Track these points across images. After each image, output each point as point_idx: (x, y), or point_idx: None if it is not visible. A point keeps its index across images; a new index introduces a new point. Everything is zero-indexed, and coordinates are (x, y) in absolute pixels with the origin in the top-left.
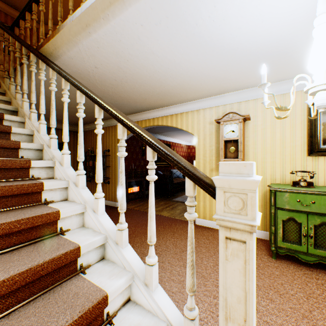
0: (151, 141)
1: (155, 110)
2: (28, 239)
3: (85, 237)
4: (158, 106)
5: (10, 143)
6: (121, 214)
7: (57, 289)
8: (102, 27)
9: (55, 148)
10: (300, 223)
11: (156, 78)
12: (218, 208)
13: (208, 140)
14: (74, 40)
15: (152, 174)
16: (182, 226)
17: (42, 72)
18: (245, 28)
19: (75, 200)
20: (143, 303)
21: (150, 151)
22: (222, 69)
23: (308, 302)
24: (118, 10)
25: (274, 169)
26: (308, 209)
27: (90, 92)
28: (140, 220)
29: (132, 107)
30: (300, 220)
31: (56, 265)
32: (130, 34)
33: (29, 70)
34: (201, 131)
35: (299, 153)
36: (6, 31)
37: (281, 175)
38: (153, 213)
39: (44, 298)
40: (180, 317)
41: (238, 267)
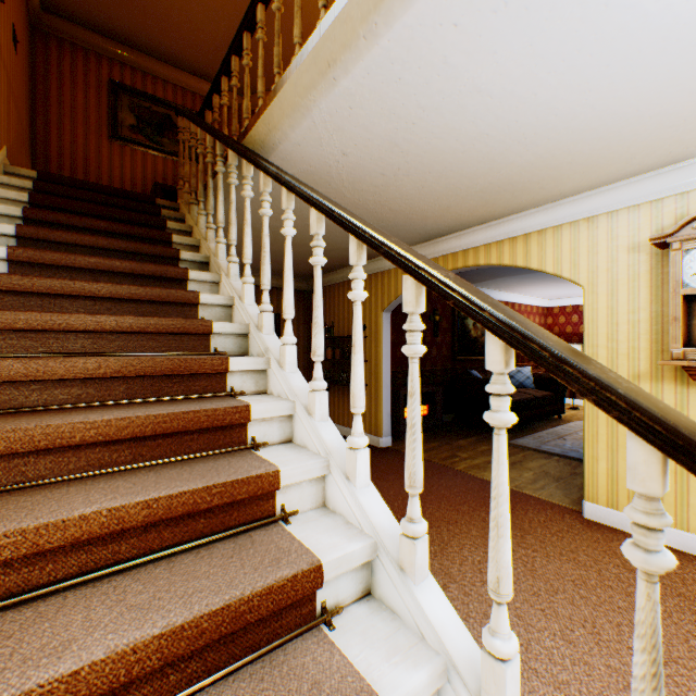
0: (501, 321)
1: (468, 230)
2: (224, 525)
3: (329, 537)
4: (478, 220)
5: (197, 324)
6: (411, 497)
7: (277, 657)
8: (360, 59)
9: (269, 332)
10: None
11: (480, 153)
12: None
13: (623, 297)
14: (304, 104)
15: (502, 410)
16: (543, 518)
17: (246, 182)
18: None
19: (306, 445)
20: None
21: (496, 345)
22: (690, 89)
23: None
24: (400, 4)
25: None
26: None
27: (338, 209)
28: (435, 487)
29: (414, 231)
30: None
31: (276, 602)
32: (424, 56)
33: (226, 184)
34: (601, 273)
35: None
36: (192, 121)
37: None
38: (505, 517)
39: (253, 674)
40: None
41: None
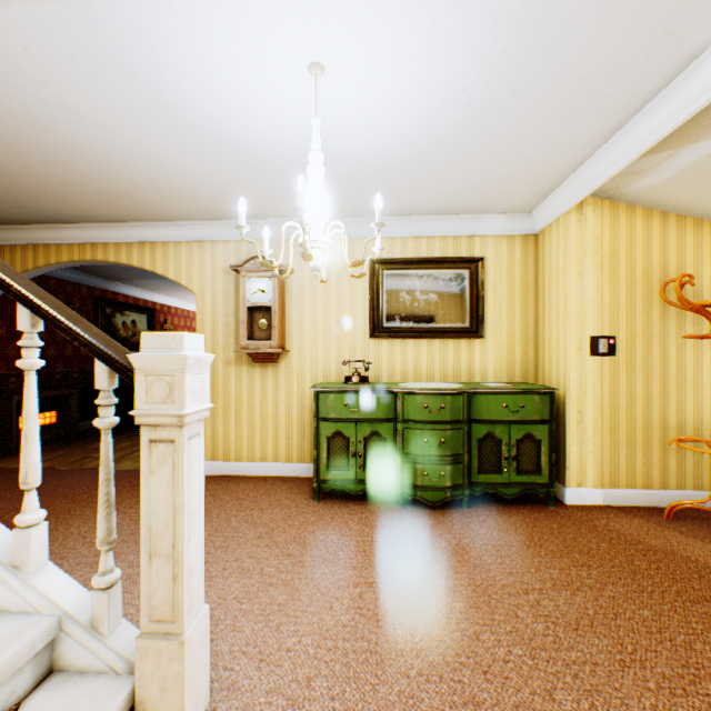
0: (25, 295)
1: (97, 225)
2: None
3: None
4: (106, 217)
5: None
6: None
7: None
8: None
9: None
10: (349, 438)
11: (87, 159)
12: (139, 399)
13: (221, 305)
14: None
15: (32, 358)
16: None
17: None
18: (250, 125)
19: None
20: (9, 605)
21: (27, 313)
22: (233, 177)
23: (339, 542)
24: None
25: (329, 360)
26: (357, 415)
27: None
28: (53, 489)
29: (25, 208)
30: (349, 433)
31: None
32: None
33: None
34: (208, 286)
35: (361, 333)
36: None
37: (339, 368)
38: (35, 430)
39: None
40: (90, 600)
41: (167, 478)
